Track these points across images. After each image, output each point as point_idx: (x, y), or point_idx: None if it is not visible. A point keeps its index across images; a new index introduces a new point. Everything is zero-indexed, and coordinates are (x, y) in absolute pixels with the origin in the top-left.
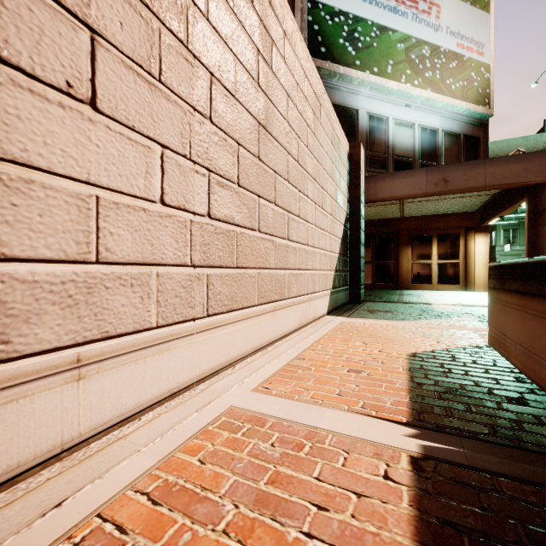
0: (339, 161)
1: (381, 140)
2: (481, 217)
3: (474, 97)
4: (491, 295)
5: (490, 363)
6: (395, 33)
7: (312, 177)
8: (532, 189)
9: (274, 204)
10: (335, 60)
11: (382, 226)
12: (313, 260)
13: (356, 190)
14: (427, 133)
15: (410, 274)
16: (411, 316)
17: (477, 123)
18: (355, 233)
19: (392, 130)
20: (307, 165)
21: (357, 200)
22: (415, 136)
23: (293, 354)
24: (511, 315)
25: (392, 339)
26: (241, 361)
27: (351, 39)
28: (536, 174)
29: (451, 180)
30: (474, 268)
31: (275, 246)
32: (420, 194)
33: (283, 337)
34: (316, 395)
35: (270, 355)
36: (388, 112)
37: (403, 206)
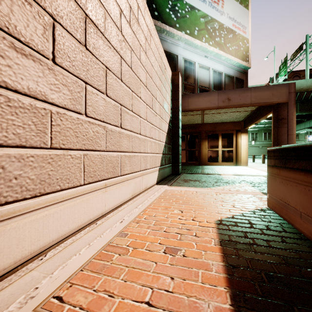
0: (165, 81)
1: (191, 75)
2: (244, 124)
3: (241, 56)
4: (271, 171)
5: (279, 228)
6: (199, 11)
7: (144, 85)
8: (276, 106)
9: (105, 95)
10: (164, 21)
11: (191, 128)
12: (145, 146)
13: (176, 102)
14: (217, 74)
15: (207, 156)
16: (211, 184)
17: (242, 71)
18: (175, 130)
19: (197, 70)
20: (140, 74)
21: (176, 108)
22: (210, 75)
23: (118, 229)
24: (295, 188)
25: (201, 206)
26: (59, 244)
27: (174, 10)
28: (278, 97)
29: (232, 99)
30: (241, 153)
31: (107, 132)
32: (214, 107)
33: (116, 208)
34: (119, 309)
35: (95, 231)
36: (195, 59)
37: (204, 116)
